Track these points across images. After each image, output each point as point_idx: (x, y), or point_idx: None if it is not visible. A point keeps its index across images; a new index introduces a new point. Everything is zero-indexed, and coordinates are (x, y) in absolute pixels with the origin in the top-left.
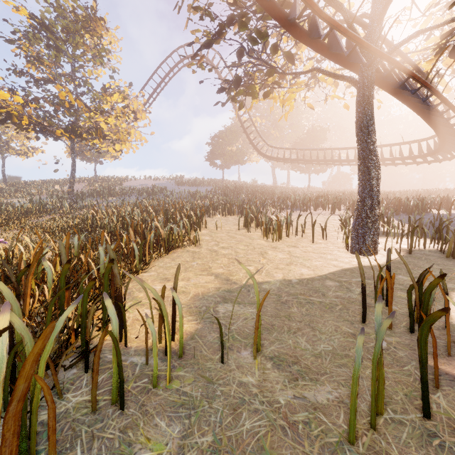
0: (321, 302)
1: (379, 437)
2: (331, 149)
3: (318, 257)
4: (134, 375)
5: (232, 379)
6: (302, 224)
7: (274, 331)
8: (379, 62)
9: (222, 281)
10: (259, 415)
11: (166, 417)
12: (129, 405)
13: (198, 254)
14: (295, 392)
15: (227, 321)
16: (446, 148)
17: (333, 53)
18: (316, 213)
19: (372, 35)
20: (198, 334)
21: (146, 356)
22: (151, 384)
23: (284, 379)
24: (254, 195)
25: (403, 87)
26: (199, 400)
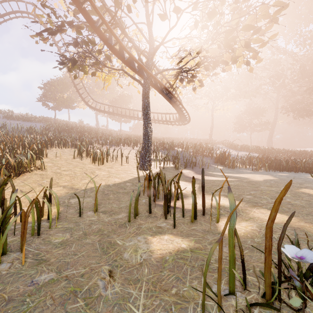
0: (123, 192)
1: (136, 219)
2: (133, 110)
3: (123, 172)
4: (35, 228)
5: (86, 220)
6: (116, 155)
7: (102, 204)
8: (152, 78)
9: (69, 189)
10: (99, 224)
11: (61, 233)
12: (40, 235)
13: (46, 176)
14: (111, 218)
15: (78, 205)
16: (182, 120)
17: (131, 66)
18: (124, 148)
19: (149, 64)
20: (63, 211)
21: (40, 220)
22: (47, 229)
23: (107, 216)
24: (82, 133)
25: (162, 91)
26: (73, 227)
